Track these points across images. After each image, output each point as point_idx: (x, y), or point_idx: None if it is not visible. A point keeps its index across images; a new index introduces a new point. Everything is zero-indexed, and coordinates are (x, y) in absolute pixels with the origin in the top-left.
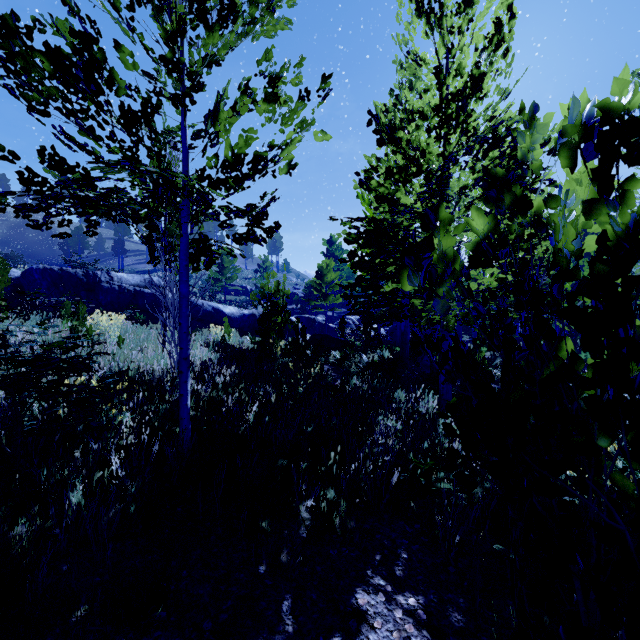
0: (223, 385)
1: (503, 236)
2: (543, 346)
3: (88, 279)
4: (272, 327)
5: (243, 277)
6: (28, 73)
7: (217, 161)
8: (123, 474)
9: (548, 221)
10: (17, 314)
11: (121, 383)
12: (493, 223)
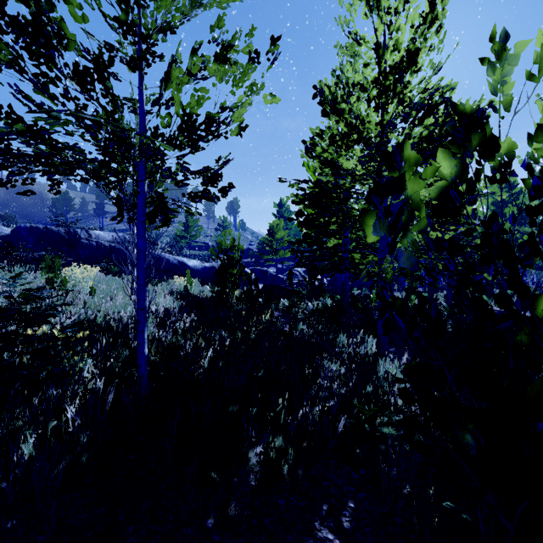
0: (182, 331)
1: (471, 181)
2: (516, 305)
3: (69, 236)
4: (228, 278)
5: (206, 235)
6: None
7: (170, 121)
8: (78, 422)
9: (534, 159)
10: None
11: (82, 332)
12: (460, 166)
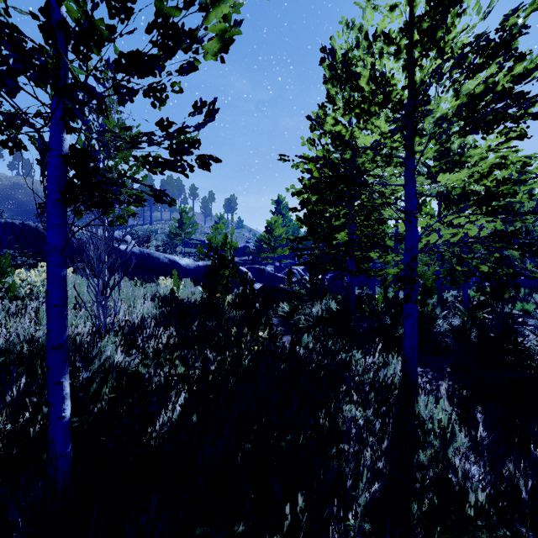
0: (154, 354)
1: None
2: None
3: None
4: (219, 281)
5: (202, 232)
6: None
7: (85, 9)
8: None
9: None
10: None
11: None
12: None
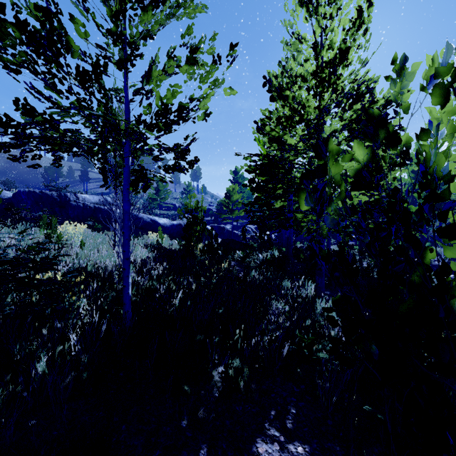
0: (157, 277)
1: (378, 164)
2: (411, 254)
3: (61, 199)
4: (193, 234)
5: (173, 197)
6: (3, 40)
7: (150, 110)
8: (79, 347)
9: (420, 151)
10: (4, 225)
11: (79, 277)
12: (371, 154)
